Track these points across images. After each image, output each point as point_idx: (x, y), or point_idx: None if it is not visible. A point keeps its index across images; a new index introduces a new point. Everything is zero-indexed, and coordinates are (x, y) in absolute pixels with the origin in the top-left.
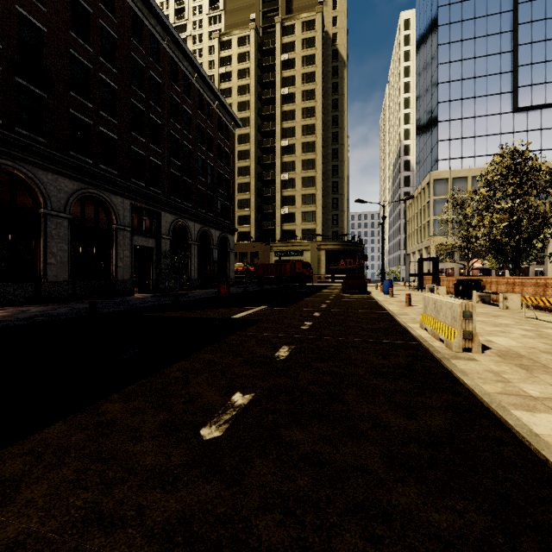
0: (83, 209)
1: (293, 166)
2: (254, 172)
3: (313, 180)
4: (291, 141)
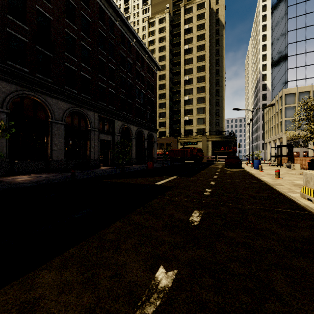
0: (72, 119)
1: (191, 91)
2: (168, 96)
3: (203, 99)
4: (190, 77)
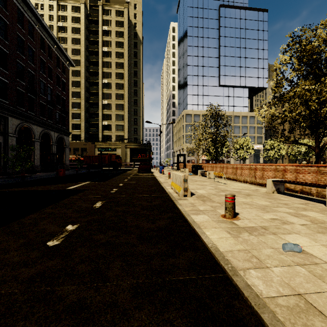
0: None
1: (110, 96)
2: (83, 96)
3: (122, 106)
4: (108, 81)
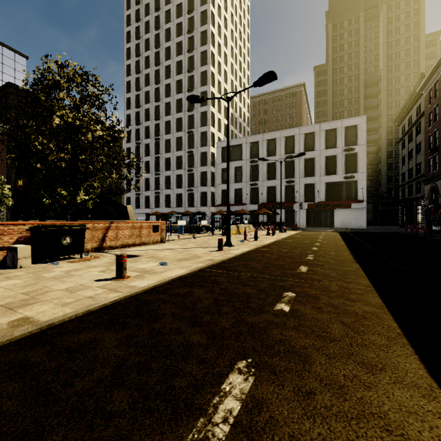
0: None
1: None
2: None
3: None
4: None
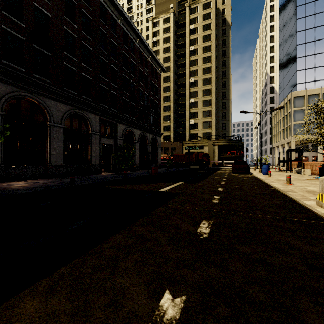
0: (72, 122)
1: (197, 94)
2: (172, 99)
3: (209, 102)
4: (195, 79)
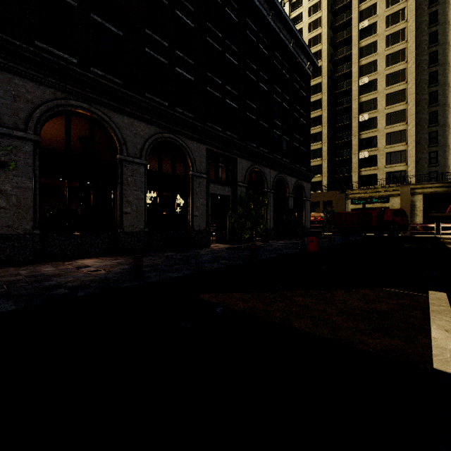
0: (160, 155)
1: (374, 104)
2: (325, 120)
3: (402, 114)
4: (370, 77)
